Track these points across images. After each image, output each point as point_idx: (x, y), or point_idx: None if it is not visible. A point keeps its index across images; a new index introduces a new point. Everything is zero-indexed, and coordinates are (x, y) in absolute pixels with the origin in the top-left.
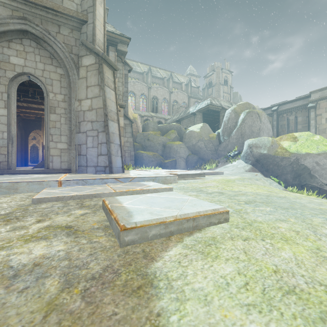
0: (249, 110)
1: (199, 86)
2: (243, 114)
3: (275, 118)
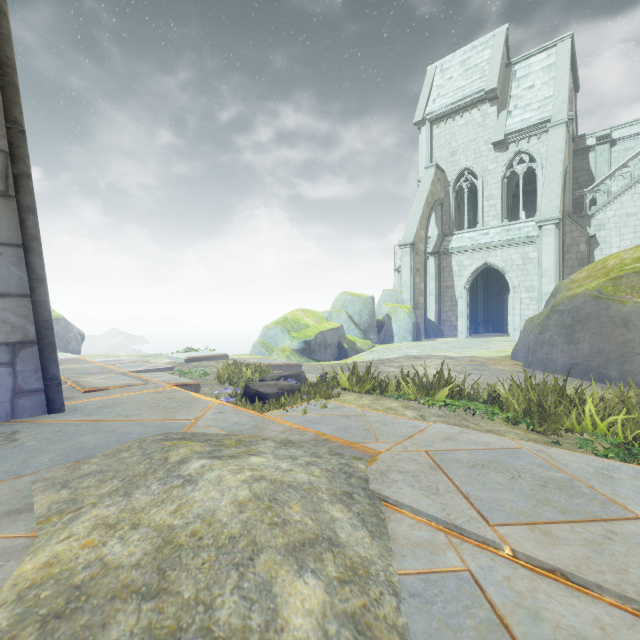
0: None
1: None
2: None
3: None
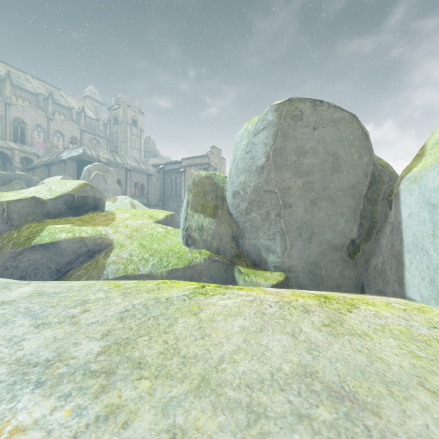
0: (97, 172)
1: (100, 119)
2: (92, 175)
3: (162, 176)
